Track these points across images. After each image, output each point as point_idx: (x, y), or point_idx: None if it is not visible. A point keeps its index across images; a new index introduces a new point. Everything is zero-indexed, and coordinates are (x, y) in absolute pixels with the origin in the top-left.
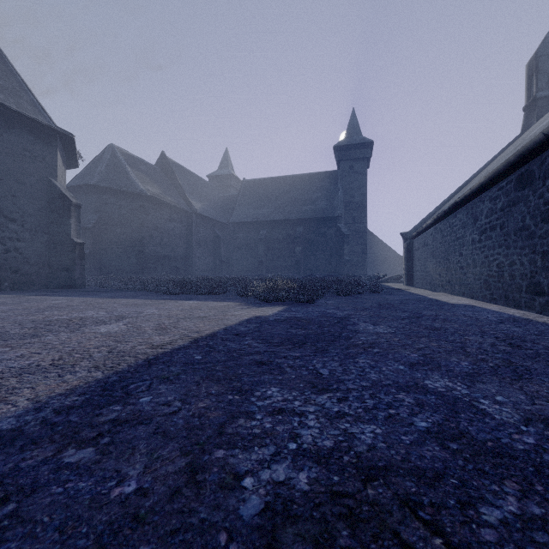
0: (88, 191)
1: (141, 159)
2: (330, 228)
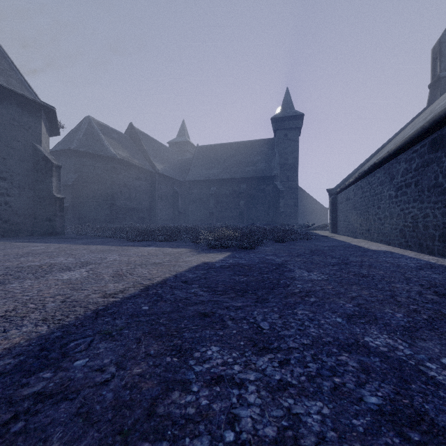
0: (69, 155)
1: (112, 129)
2: (268, 185)
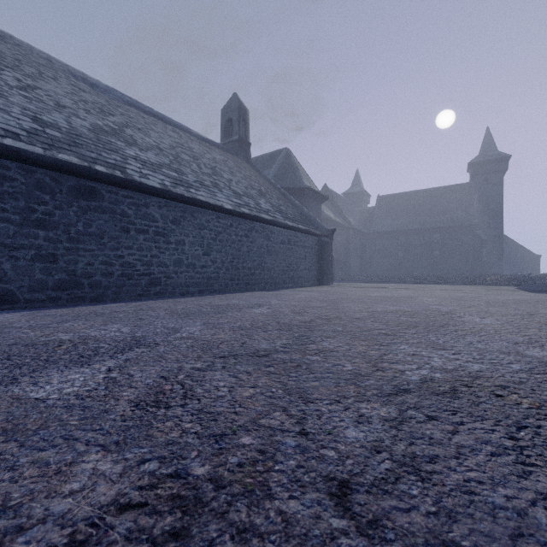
0: None
1: None
2: (467, 234)
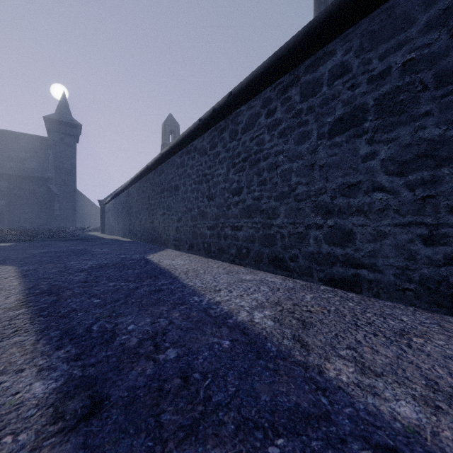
0: None
1: None
2: (40, 187)
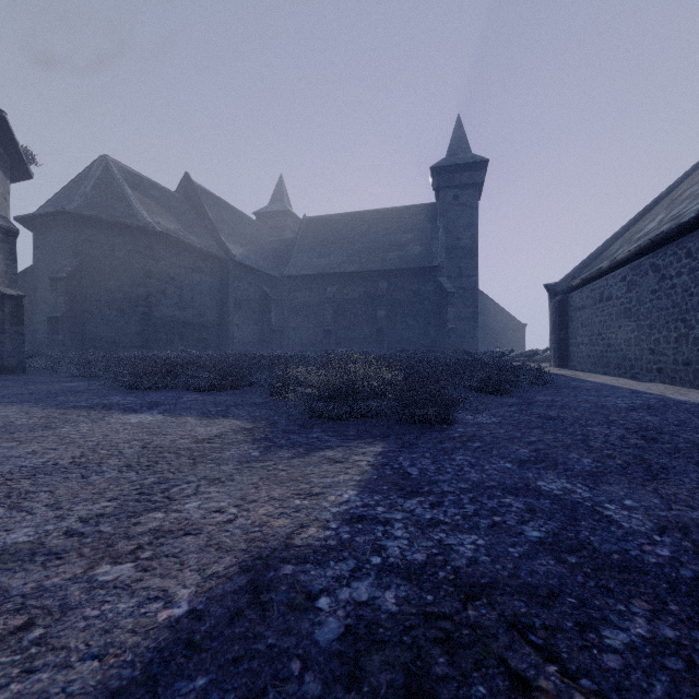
0: (64, 223)
1: (152, 182)
2: (427, 283)
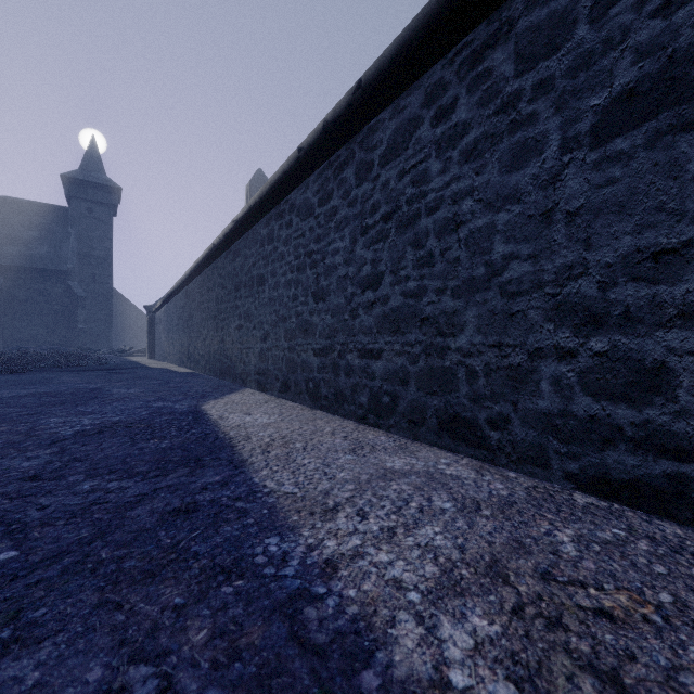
0: None
1: None
2: (56, 285)
